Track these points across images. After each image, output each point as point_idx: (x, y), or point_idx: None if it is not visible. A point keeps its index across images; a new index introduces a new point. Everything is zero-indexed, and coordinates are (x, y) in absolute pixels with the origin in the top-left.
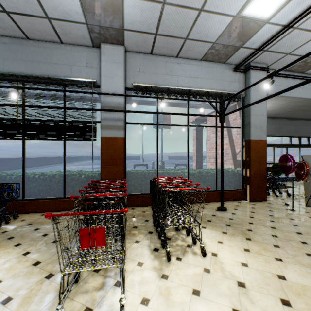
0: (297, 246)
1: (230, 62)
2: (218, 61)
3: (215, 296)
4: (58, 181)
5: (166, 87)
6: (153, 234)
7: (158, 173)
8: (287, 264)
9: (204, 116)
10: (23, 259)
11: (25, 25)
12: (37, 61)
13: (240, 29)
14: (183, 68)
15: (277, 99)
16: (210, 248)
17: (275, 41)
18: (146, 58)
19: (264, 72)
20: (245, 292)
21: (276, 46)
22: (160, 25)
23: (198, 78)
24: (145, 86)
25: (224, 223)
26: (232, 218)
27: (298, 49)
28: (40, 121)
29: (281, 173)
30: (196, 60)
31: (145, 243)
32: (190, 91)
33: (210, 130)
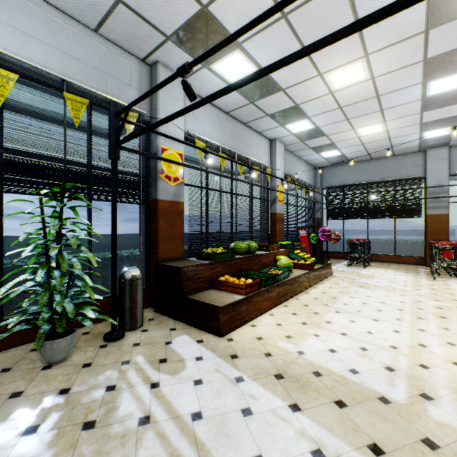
0: None
1: None
2: None
3: None
4: (389, 244)
5: None
6: None
7: None
8: None
9: None
10: (397, 271)
11: (375, 156)
12: (377, 171)
13: None
14: None
15: None
16: None
17: None
18: None
19: None
20: None
21: None
22: None
23: None
24: None
25: None
26: None
27: None
28: (379, 207)
29: None
30: None
31: None
32: None
33: None
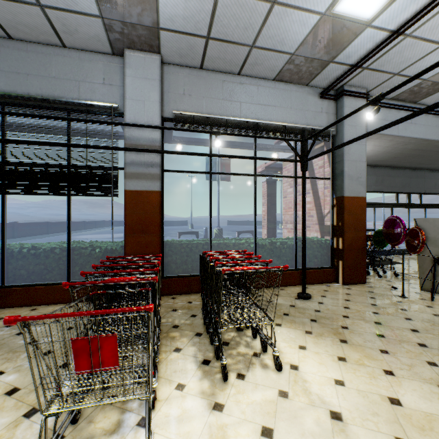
0: (413, 350)
1: (315, 85)
2: (298, 83)
3: (297, 438)
4: (59, 257)
5: (223, 117)
6: (202, 337)
7: (212, 245)
8: (401, 380)
9: (279, 161)
10: None
11: (4, 15)
12: (25, 74)
13: (331, 34)
14: (248, 91)
15: (380, 140)
16: (288, 357)
17: (379, 54)
18: (193, 74)
19: (363, 99)
20: (343, 429)
21: (380, 63)
22: (213, 24)
23: (270, 107)
24: (192, 115)
25: (307, 318)
26: (318, 310)
27: (410, 68)
28: (29, 165)
29: (386, 244)
30: (266, 80)
31: (190, 351)
32: (258, 125)
33: (287, 183)
